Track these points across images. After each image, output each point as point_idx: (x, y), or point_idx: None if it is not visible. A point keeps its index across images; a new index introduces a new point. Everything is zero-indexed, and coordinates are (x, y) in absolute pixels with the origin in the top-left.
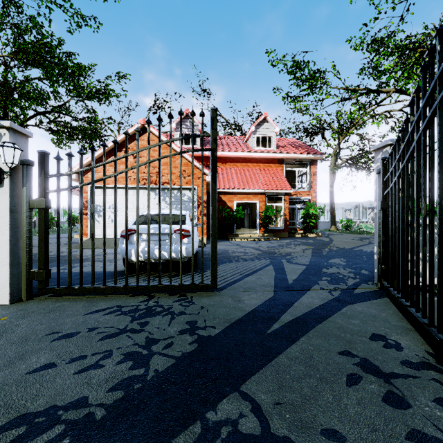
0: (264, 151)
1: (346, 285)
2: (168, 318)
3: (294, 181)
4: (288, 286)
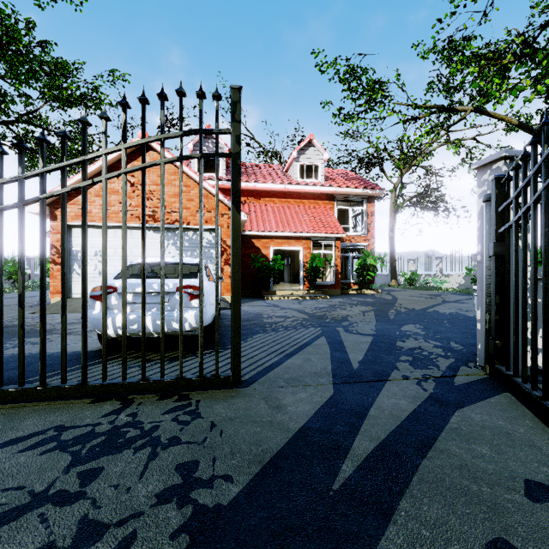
0: (309, 183)
1: (439, 370)
2: (144, 457)
3: (346, 224)
4: (353, 375)
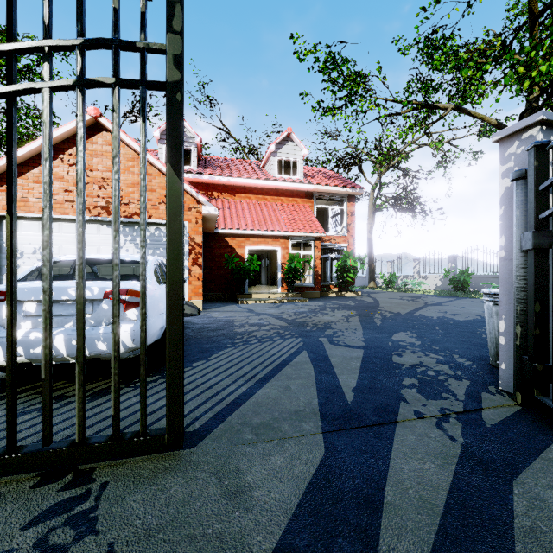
0: (287, 180)
1: (457, 400)
2: None
3: (326, 224)
4: (349, 414)
